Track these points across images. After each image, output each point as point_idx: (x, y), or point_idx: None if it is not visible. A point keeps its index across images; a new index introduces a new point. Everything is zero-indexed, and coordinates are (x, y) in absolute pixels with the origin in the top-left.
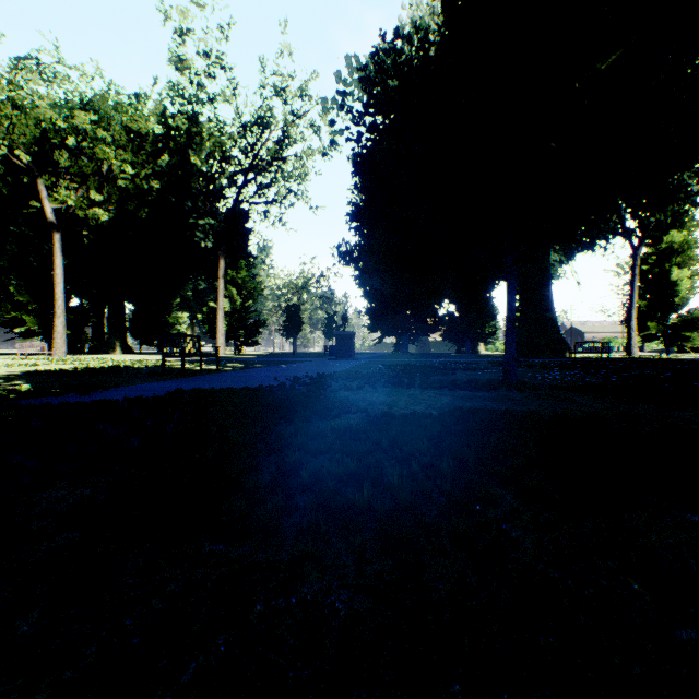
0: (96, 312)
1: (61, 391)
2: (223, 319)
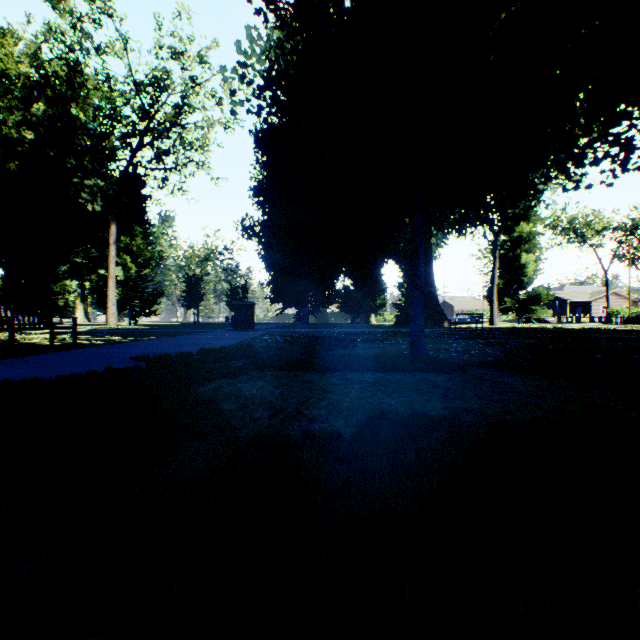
0: None
1: None
2: (115, 288)
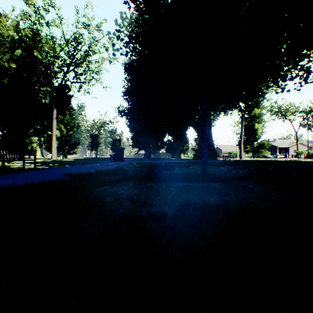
0: None
1: None
2: (56, 140)
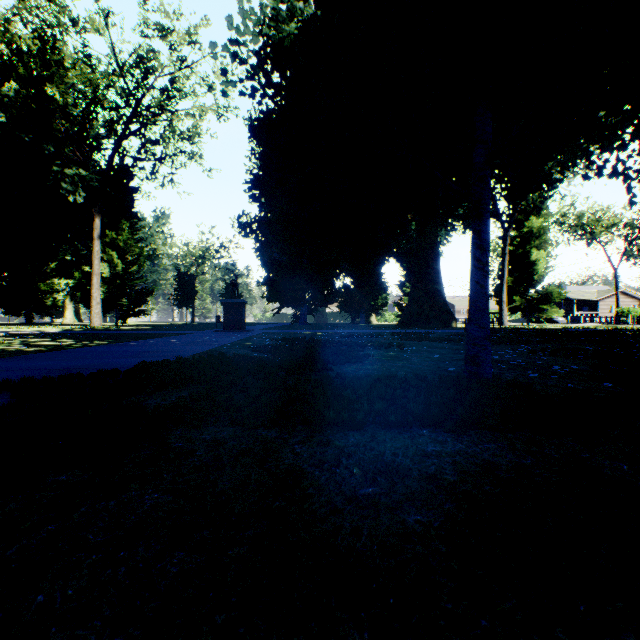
0: None
1: None
2: (99, 285)
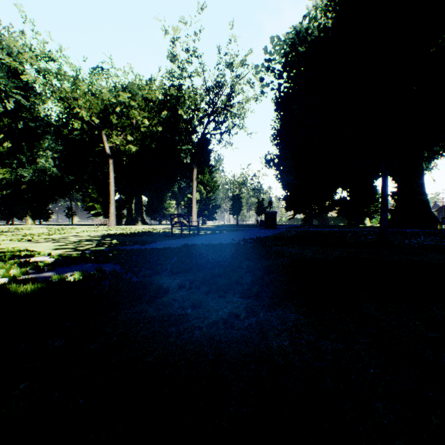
0: (128, 202)
1: (130, 243)
2: (195, 204)
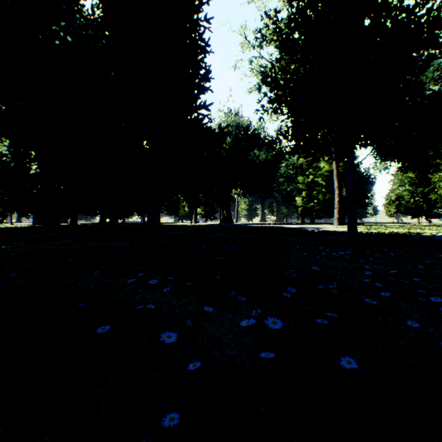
0: None
1: None
2: None
